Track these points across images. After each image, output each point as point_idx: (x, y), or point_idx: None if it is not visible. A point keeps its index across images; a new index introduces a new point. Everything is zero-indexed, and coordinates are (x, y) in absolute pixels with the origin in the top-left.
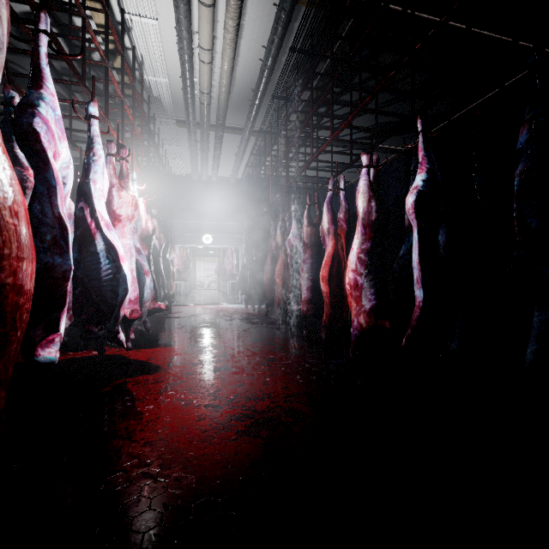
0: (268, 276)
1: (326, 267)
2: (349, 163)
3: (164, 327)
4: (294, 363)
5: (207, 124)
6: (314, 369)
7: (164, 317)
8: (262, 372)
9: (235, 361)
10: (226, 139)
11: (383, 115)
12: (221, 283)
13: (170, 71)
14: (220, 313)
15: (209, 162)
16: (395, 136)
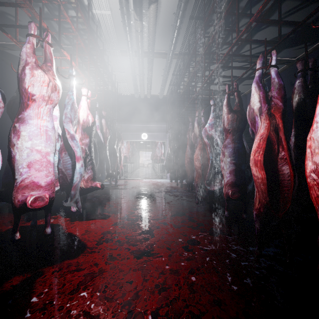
0: (186, 161)
1: (255, 151)
2: (278, 41)
3: (111, 197)
4: (218, 250)
5: (141, 50)
6: (243, 263)
7: (113, 188)
8: (185, 263)
9: (158, 241)
10: (155, 64)
11: (284, 26)
12: (154, 165)
13: (111, 4)
14: (151, 186)
15: (145, 84)
16: (289, 47)
